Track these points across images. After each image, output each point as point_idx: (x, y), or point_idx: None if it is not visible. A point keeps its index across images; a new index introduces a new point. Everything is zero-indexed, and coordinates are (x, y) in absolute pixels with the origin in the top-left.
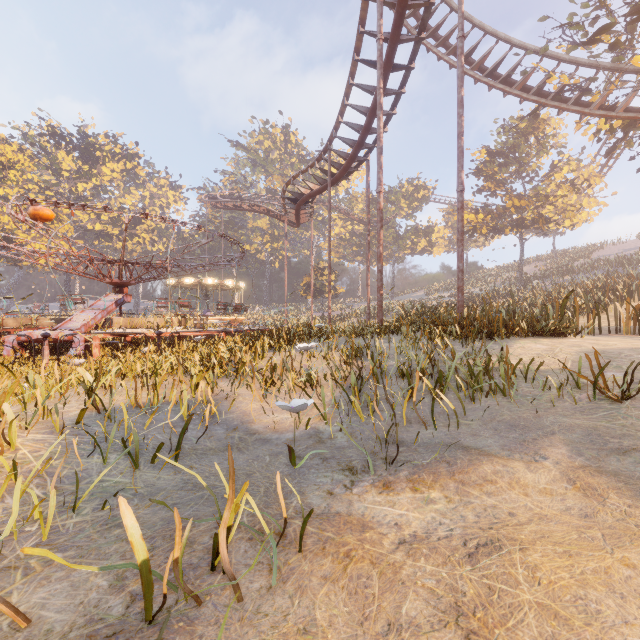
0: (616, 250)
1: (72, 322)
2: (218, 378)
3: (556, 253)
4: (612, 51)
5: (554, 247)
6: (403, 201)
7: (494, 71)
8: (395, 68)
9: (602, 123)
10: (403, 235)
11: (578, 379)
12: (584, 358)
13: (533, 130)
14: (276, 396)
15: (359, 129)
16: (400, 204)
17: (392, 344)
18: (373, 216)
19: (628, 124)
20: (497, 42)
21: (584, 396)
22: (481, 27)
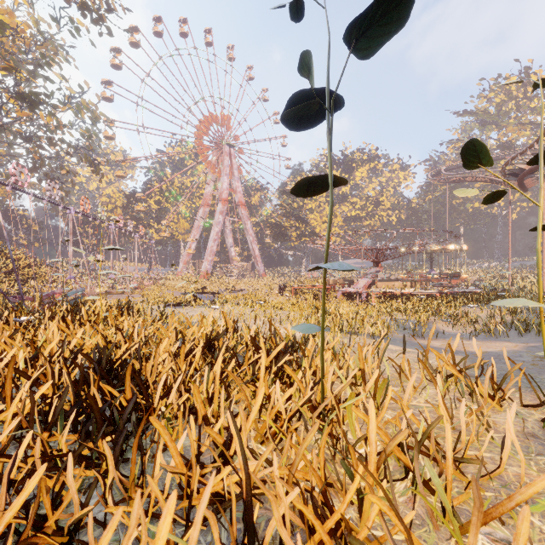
0: None
1: (359, 284)
2: (430, 316)
3: None
4: None
5: None
6: None
7: None
8: None
9: None
10: None
11: None
12: None
13: None
14: (452, 324)
15: None
16: None
17: None
18: None
19: None
20: None
21: None
22: None
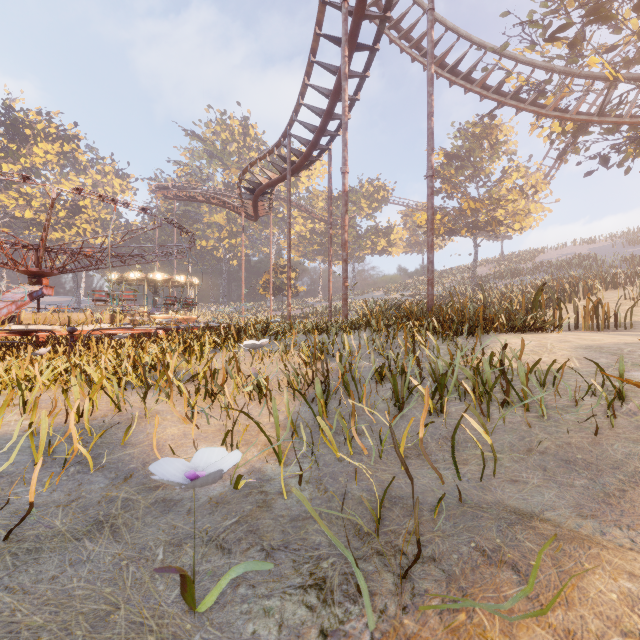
0: (555, 255)
1: None
2: (132, 389)
3: (504, 256)
4: (571, 49)
5: (502, 251)
6: (363, 201)
7: (455, 68)
8: (359, 47)
9: (555, 126)
10: (363, 235)
11: (620, 383)
12: (587, 354)
13: (487, 136)
14: (207, 415)
15: (321, 113)
16: (360, 204)
17: (361, 341)
18: (334, 215)
19: (578, 129)
20: (458, 39)
21: (634, 406)
22: (443, 22)
